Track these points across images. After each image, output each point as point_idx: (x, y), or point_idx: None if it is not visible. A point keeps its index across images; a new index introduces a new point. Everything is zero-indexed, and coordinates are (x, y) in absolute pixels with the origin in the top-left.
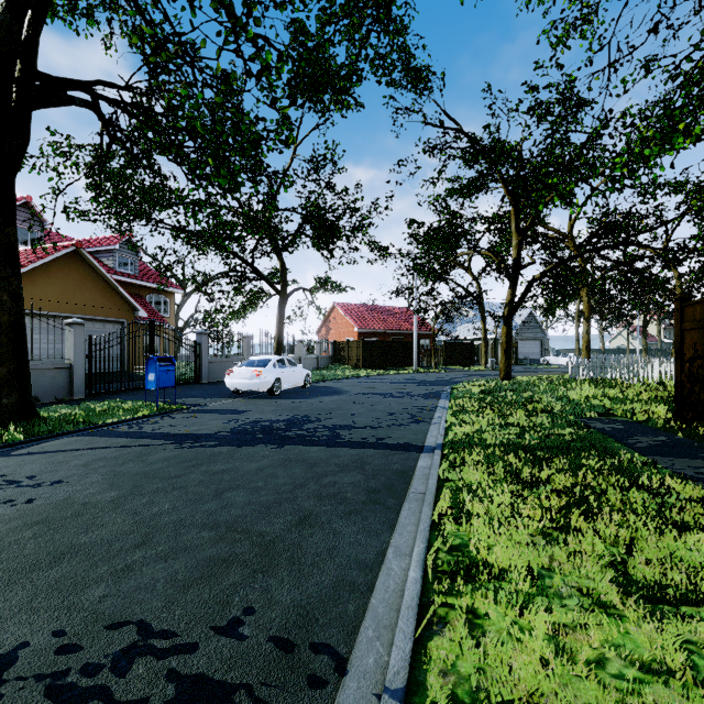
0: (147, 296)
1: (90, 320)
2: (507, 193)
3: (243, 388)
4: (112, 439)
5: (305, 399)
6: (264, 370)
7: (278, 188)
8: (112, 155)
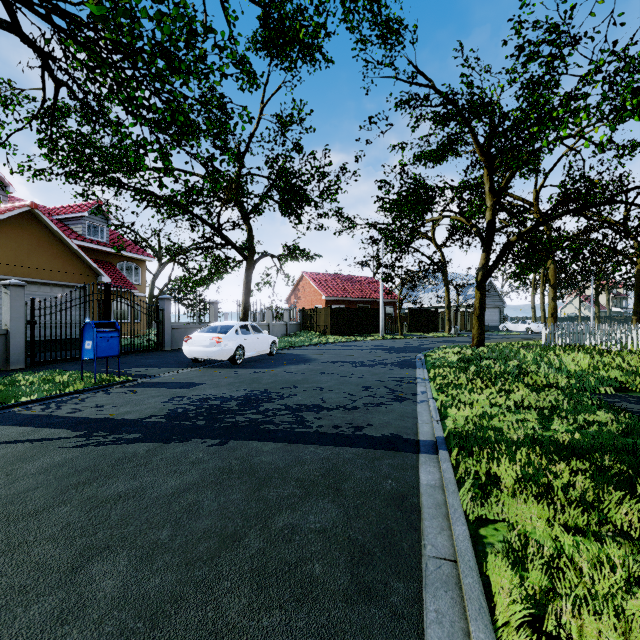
0: (118, 263)
1: (48, 285)
2: (480, 153)
3: (202, 357)
4: (4, 428)
5: (268, 369)
6: (225, 336)
7: (235, 125)
8: (68, 110)
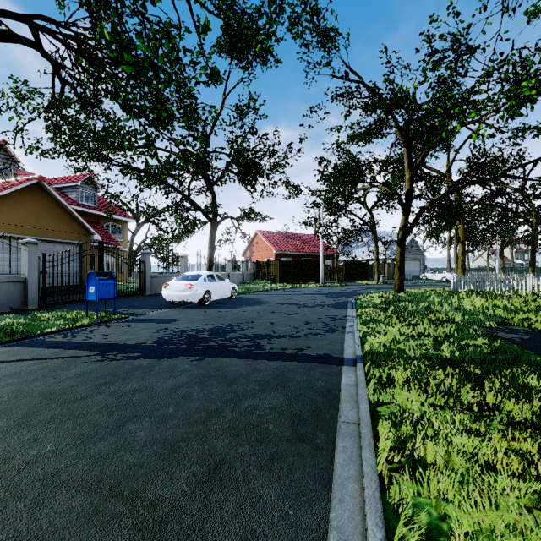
0: (105, 224)
1: (52, 242)
2: (401, 135)
3: (177, 299)
4: (40, 350)
5: (230, 309)
6: (195, 283)
7: (205, 120)
8: (68, 102)
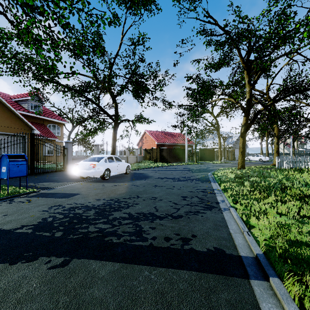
0: (48, 125)
1: (1, 134)
2: (242, 62)
3: (84, 175)
4: None
5: (123, 183)
6: (97, 163)
7: (98, 26)
8: (11, 35)
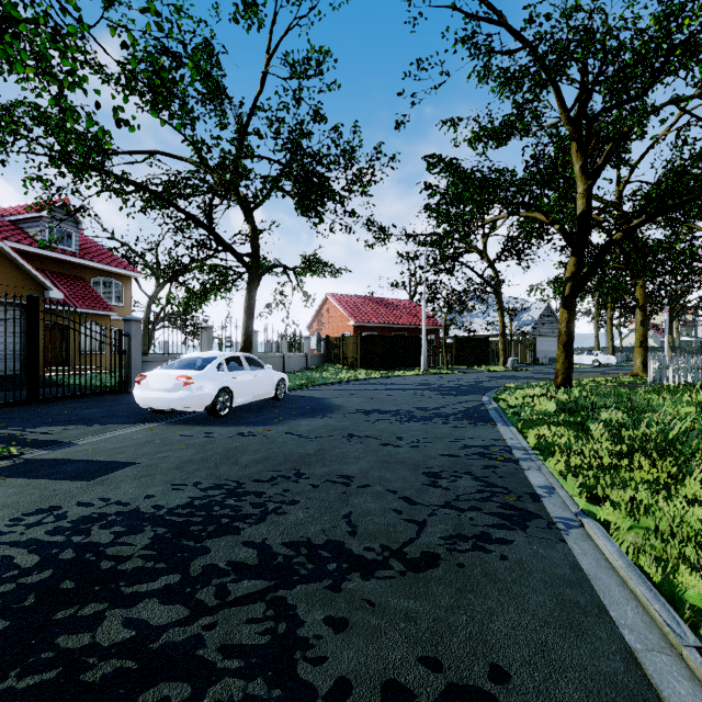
0: (93, 279)
1: None
2: (567, 121)
3: (161, 406)
4: None
5: (264, 427)
6: (197, 375)
7: None
8: None
